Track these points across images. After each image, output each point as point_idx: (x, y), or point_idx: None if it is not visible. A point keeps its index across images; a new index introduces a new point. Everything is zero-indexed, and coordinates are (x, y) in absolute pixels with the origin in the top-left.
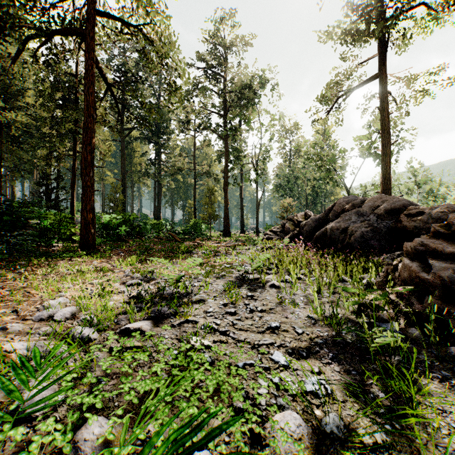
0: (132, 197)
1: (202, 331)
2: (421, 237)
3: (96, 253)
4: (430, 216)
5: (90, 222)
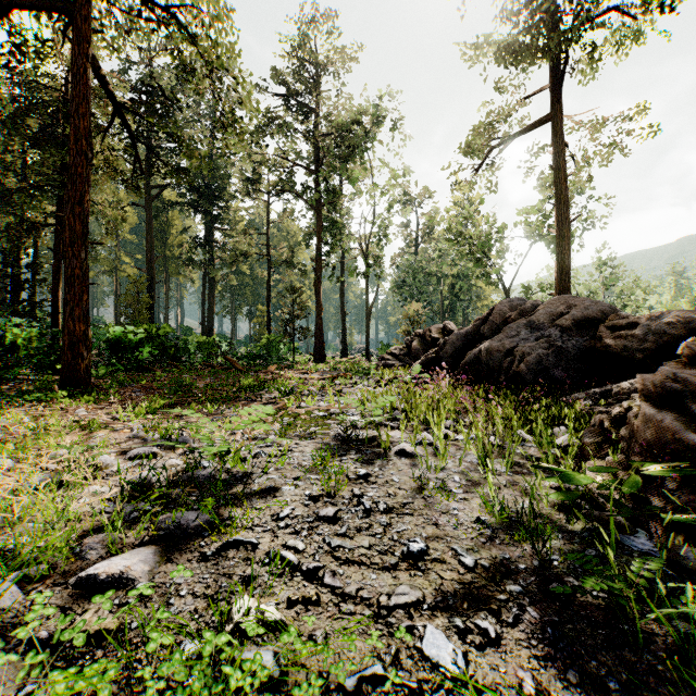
0: (166, 299)
1: (264, 571)
2: (669, 366)
3: (91, 393)
4: (650, 330)
5: (80, 339)
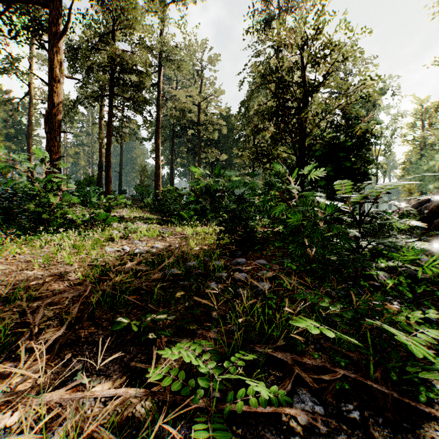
0: None
1: None
2: None
3: None
4: None
5: None
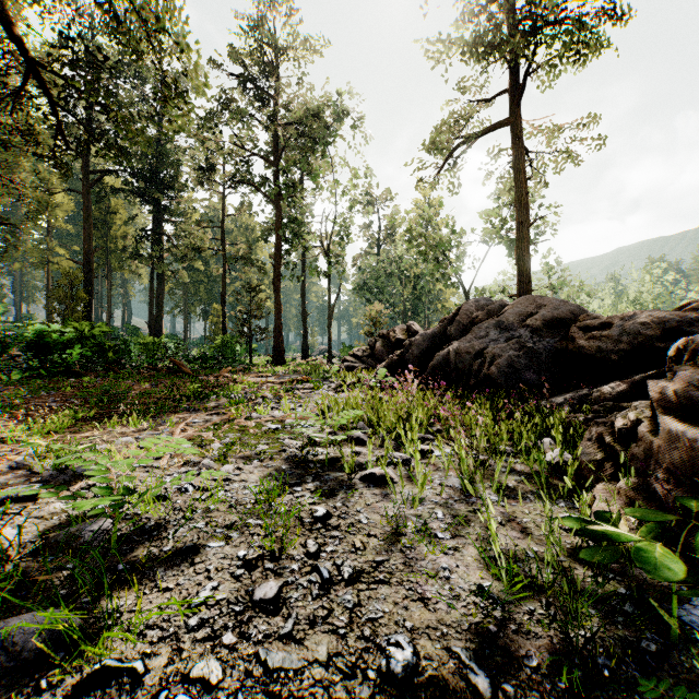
0: (108, 295)
1: None
2: (687, 370)
3: None
4: (624, 330)
5: None
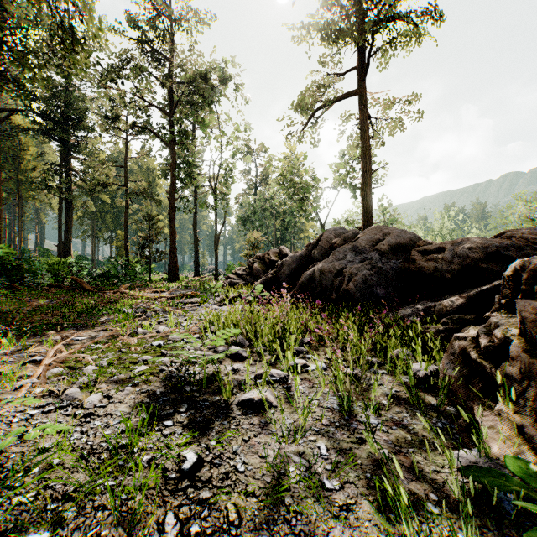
0: (20, 221)
1: None
2: None
3: None
4: (455, 253)
5: None
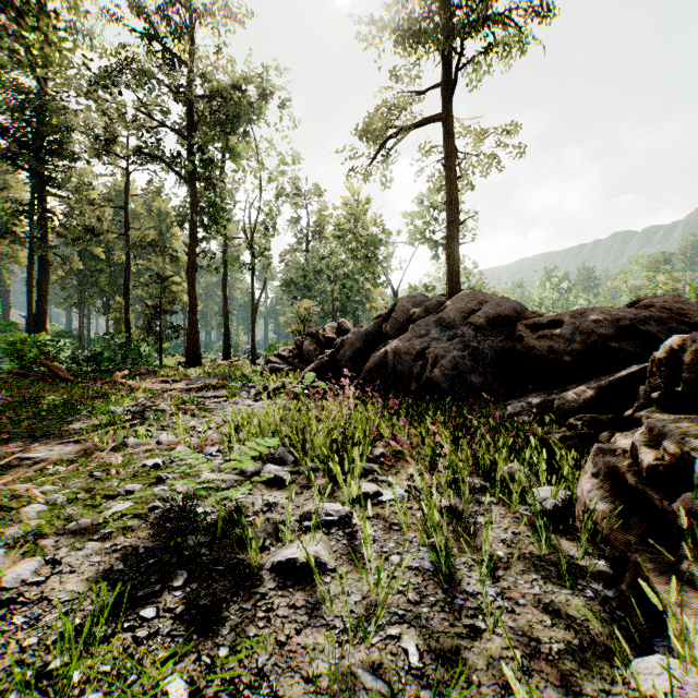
0: None
1: None
2: None
3: None
4: (577, 328)
5: None
